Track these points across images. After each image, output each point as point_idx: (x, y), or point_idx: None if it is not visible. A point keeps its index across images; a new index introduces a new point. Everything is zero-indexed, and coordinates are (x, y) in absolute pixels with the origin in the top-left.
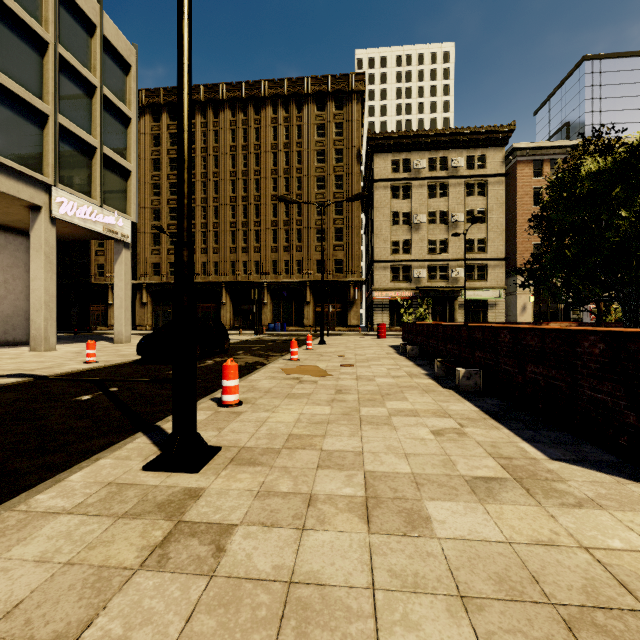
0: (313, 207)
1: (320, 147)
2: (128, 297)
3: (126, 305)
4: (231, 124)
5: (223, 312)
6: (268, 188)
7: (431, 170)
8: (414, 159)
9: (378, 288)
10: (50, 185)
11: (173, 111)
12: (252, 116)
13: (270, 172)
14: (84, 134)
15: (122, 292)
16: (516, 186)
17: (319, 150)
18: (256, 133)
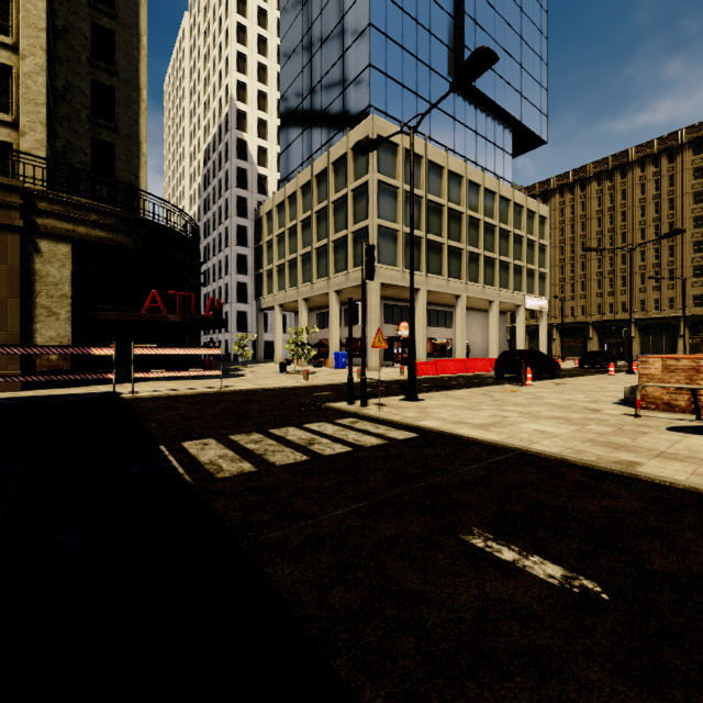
0: (688, 246)
1: (697, 189)
2: (545, 340)
3: (545, 344)
4: (597, 193)
5: (589, 345)
6: (635, 238)
7: None
8: None
9: None
10: (524, 295)
11: (545, 196)
12: (618, 181)
13: (637, 224)
14: (533, 267)
15: (543, 337)
16: None
17: (696, 192)
18: (622, 194)
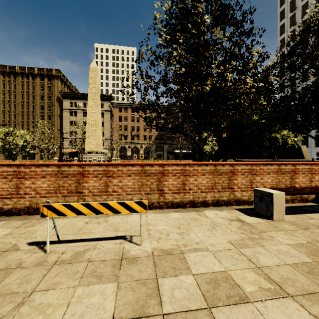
0: (39, 117)
1: (42, 94)
2: None
3: None
4: (3, 81)
5: None
6: (19, 108)
7: (85, 107)
8: (78, 102)
9: (64, 148)
10: None
11: None
12: (12, 79)
13: (20, 102)
14: None
15: None
16: (113, 115)
17: (42, 95)
18: (14, 86)
